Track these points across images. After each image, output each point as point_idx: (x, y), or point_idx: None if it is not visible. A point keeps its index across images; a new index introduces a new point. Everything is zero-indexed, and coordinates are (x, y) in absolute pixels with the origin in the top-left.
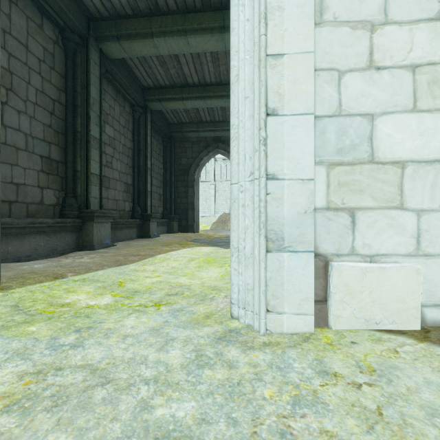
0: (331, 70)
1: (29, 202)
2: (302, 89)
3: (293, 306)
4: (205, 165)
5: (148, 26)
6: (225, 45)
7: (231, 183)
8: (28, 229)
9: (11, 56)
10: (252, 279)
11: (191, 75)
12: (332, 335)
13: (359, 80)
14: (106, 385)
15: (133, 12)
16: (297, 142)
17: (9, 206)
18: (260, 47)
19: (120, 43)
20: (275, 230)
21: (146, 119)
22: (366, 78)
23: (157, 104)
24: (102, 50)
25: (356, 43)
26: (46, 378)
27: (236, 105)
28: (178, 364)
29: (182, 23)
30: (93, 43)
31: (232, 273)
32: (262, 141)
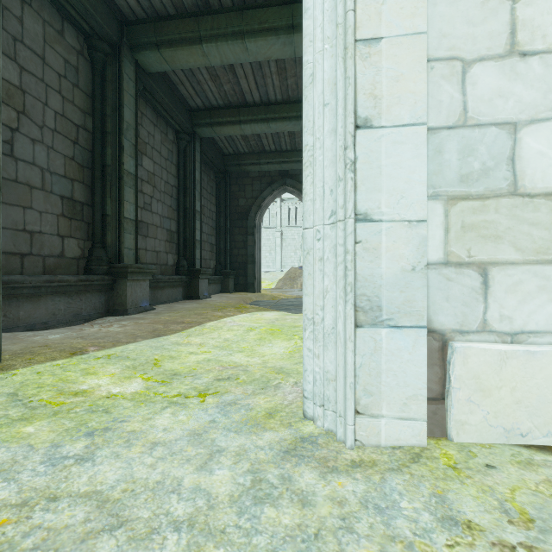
0: (451, 60)
1: (46, 255)
2: (409, 88)
3: (396, 407)
4: (269, 207)
5: (195, 29)
6: (295, 49)
7: (303, 227)
8: (44, 289)
9: (23, 70)
10: (334, 365)
11: (251, 92)
12: (454, 451)
13: (495, 72)
14: (117, 530)
15: (176, 11)
16: (401, 166)
17: (21, 260)
18: (346, 29)
19: (161, 52)
20: (368, 295)
21: (194, 149)
22: (504, 70)
23: (208, 129)
24: (139, 62)
25: (489, 18)
26: (32, 515)
27: (311, 117)
28: (225, 495)
29: (239, 23)
30: (127, 53)
31: (304, 355)
32: (349, 166)
